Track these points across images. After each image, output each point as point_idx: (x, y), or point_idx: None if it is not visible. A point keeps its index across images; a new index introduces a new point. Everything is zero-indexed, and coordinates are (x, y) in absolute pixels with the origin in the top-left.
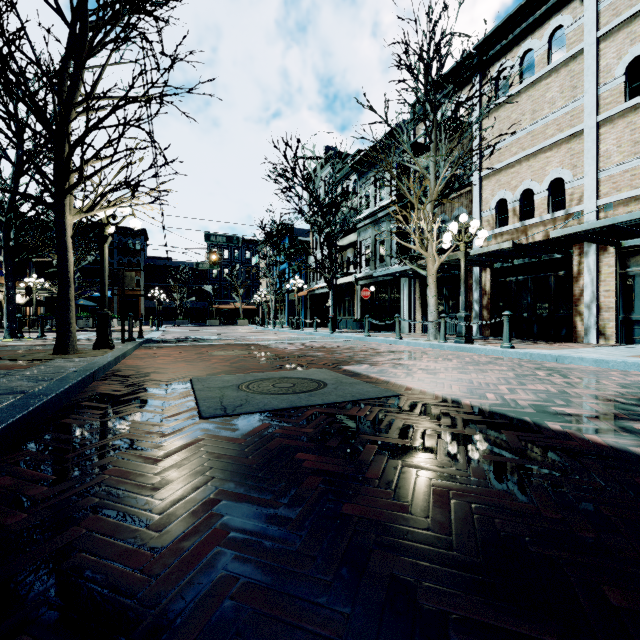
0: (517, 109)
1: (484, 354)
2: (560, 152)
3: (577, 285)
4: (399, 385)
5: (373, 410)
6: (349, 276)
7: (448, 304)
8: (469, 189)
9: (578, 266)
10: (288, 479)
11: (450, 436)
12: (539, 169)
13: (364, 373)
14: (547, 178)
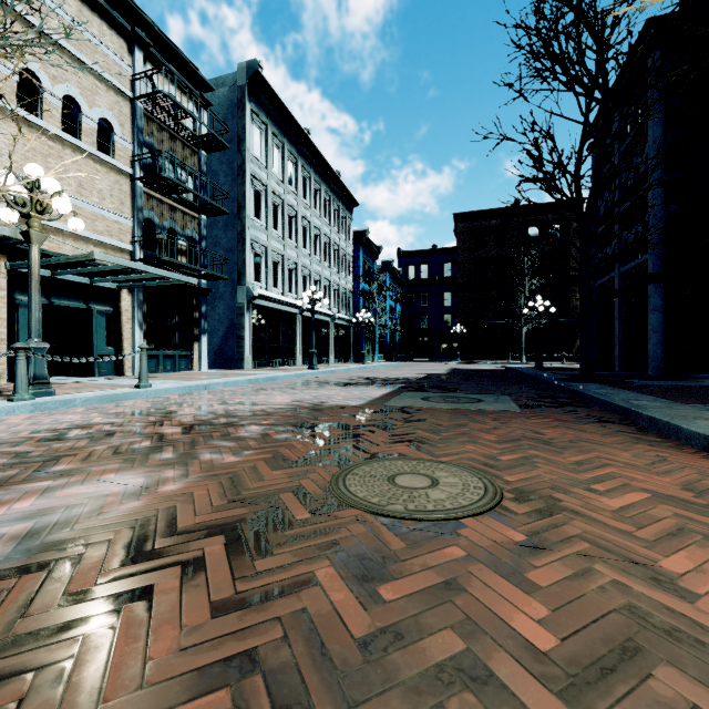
0: None
1: (147, 397)
2: None
3: None
4: (387, 394)
5: (436, 391)
6: None
7: None
8: None
9: None
10: (488, 389)
11: (433, 388)
12: None
13: (371, 399)
14: None
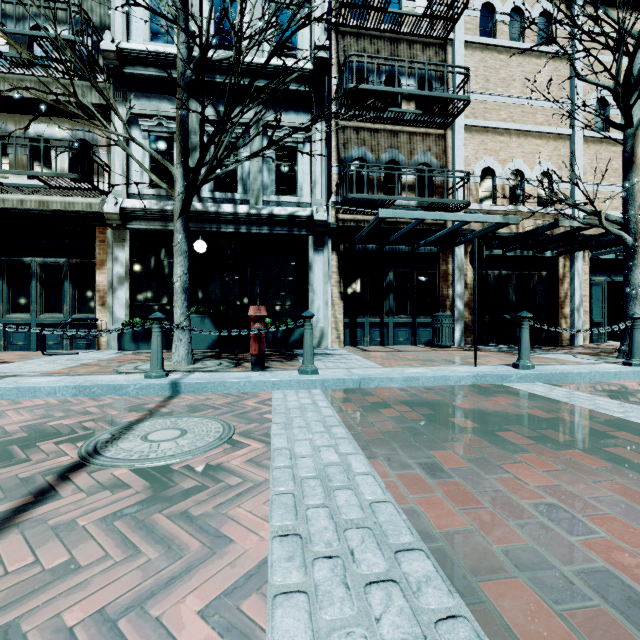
0: (507, 68)
1: None
2: (549, 146)
3: (563, 288)
4: None
5: None
6: (46, 195)
7: (394, 297)
8: (442, 133)
9: (563, 269)
10: None
11: None
12: (530, 153)
13: None
14: (538, 167)
